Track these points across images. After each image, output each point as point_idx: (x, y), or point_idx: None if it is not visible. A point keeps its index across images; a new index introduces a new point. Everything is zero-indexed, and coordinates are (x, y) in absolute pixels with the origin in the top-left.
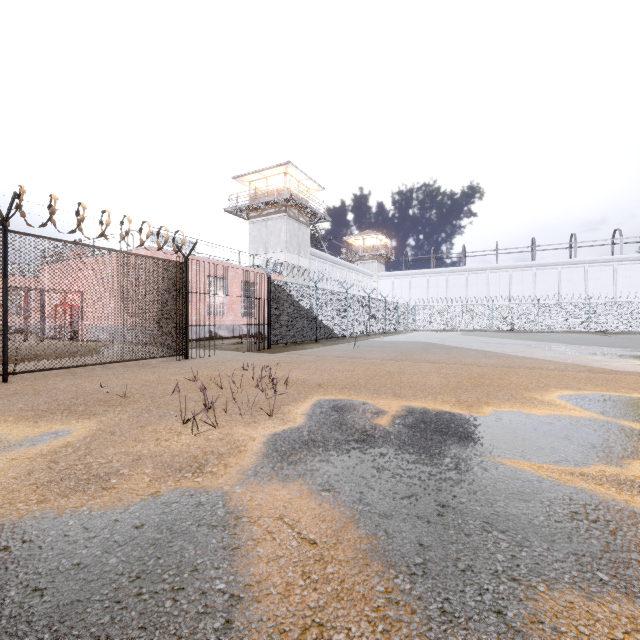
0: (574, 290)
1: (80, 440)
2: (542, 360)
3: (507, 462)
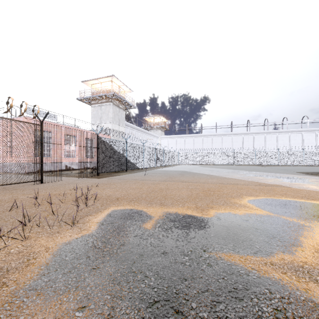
0: (249, 146)
1: None
2: (237, 179)
3: (225, 256)
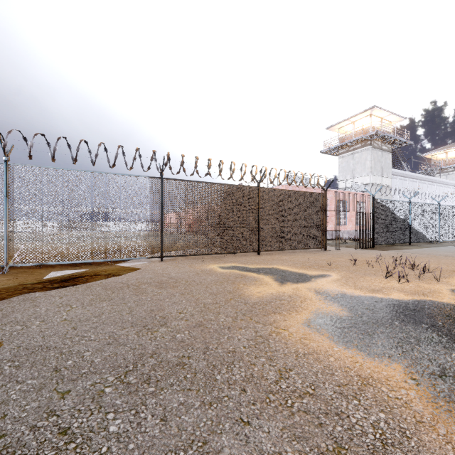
0: None
1: (341, 278)
2: None
3: None
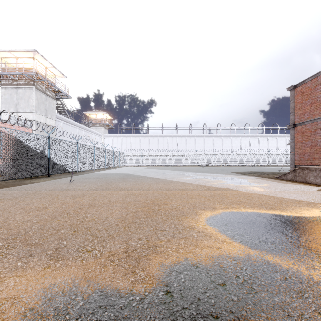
0: (191, 147)
1: None
2: (185, 183)
3: None
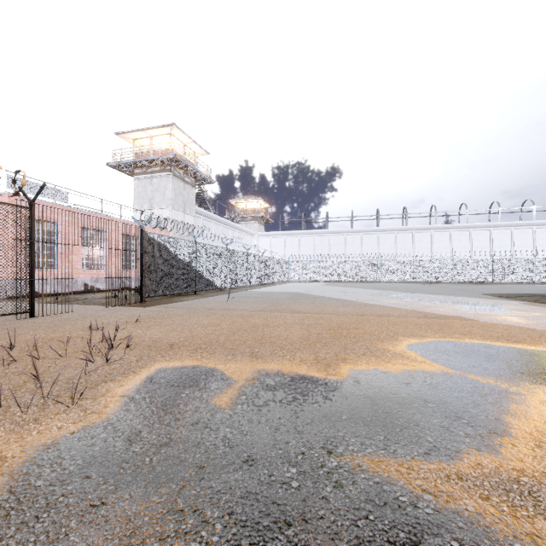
0: (405, 250)
1: None
2: (388, 307)
3: (369, 464)
